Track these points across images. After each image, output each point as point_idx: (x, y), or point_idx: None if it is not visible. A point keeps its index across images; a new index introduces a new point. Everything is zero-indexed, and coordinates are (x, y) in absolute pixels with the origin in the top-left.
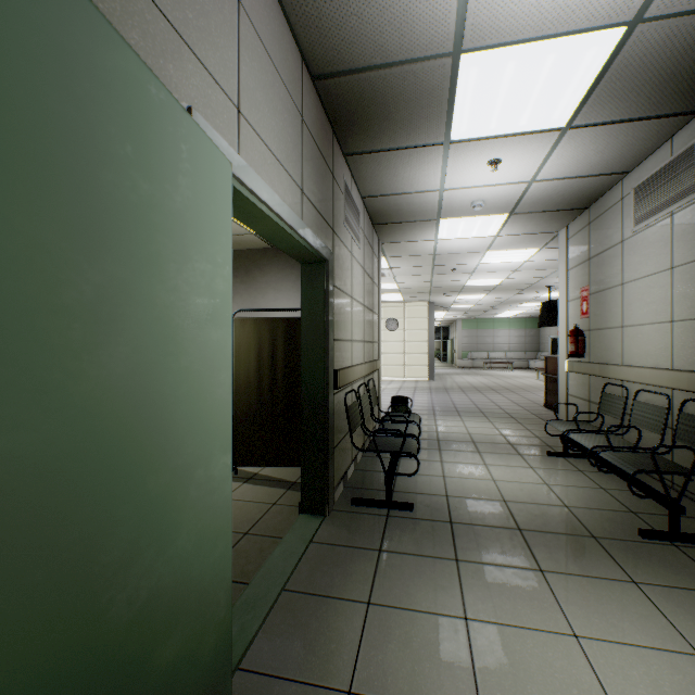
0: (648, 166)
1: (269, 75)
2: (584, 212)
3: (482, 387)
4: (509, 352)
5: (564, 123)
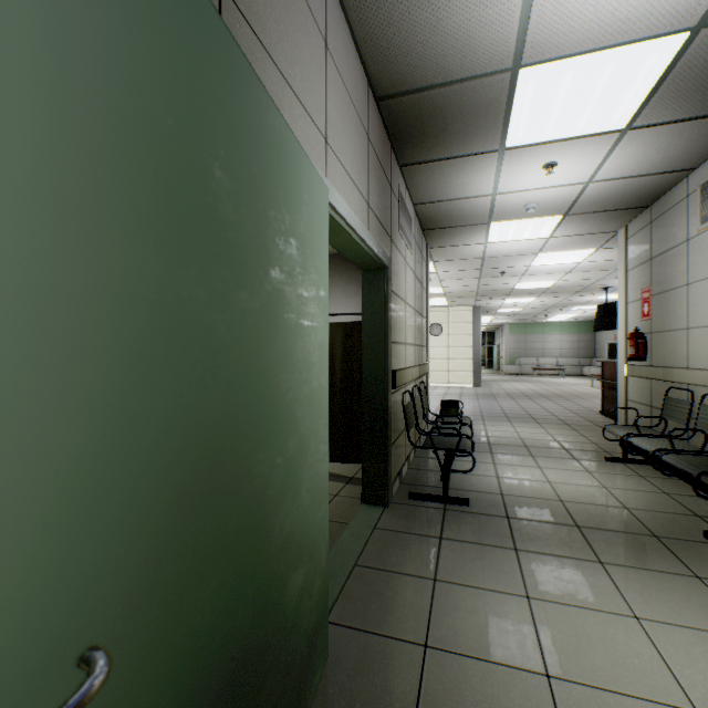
0: None
1: (346, 105)
2: (645, 210)
3: (532, 393)
4: (561, 358)
5: (623, 125)
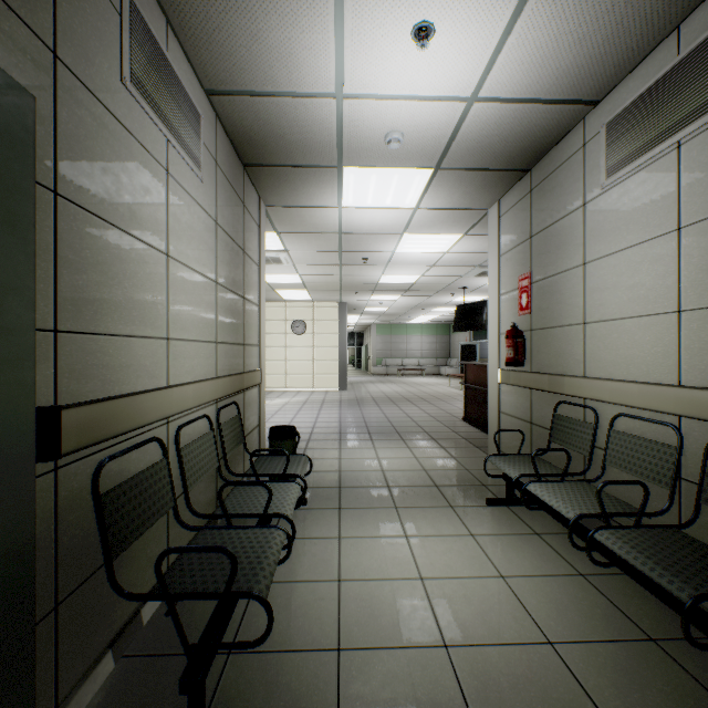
0: (632, 85)
1: None
2: (524, 177)
3: (397, 397)
4: (422, 358)
5: None
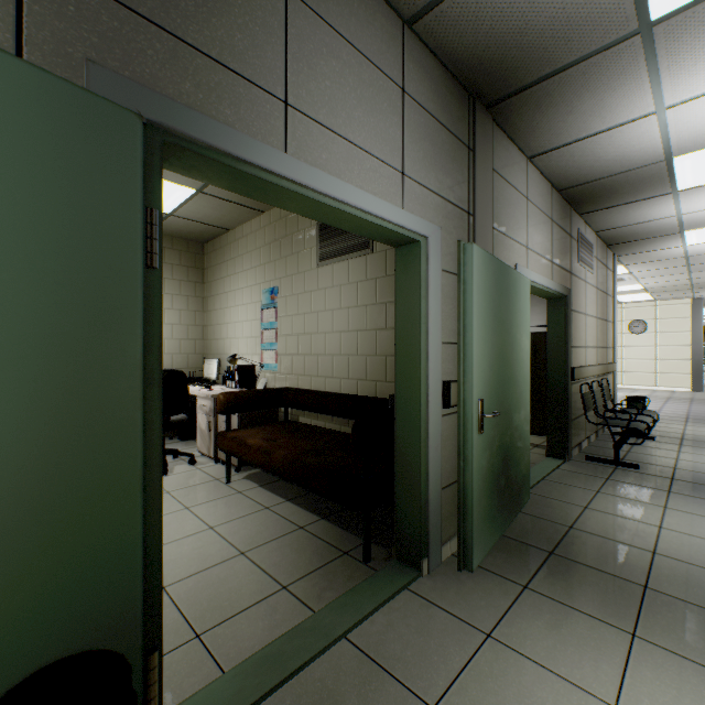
0: None
1: (537, 217)
2: None
3: None
4: None
5: None
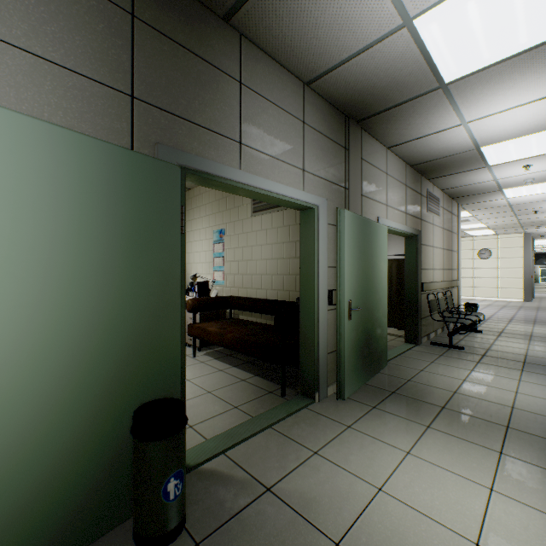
0: None
1: (394, 184)
2: None
3: None
4: None
5: None
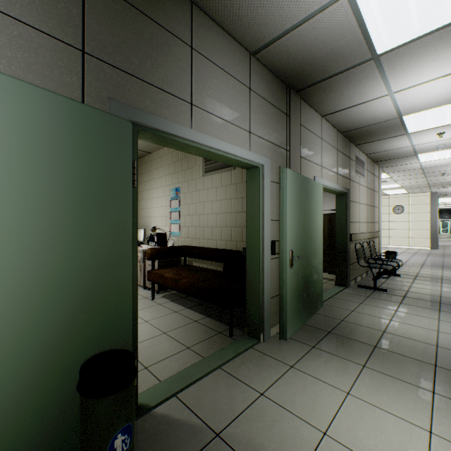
0: None
1: (328, 148)
2: None
3: None
4: None
5: None
